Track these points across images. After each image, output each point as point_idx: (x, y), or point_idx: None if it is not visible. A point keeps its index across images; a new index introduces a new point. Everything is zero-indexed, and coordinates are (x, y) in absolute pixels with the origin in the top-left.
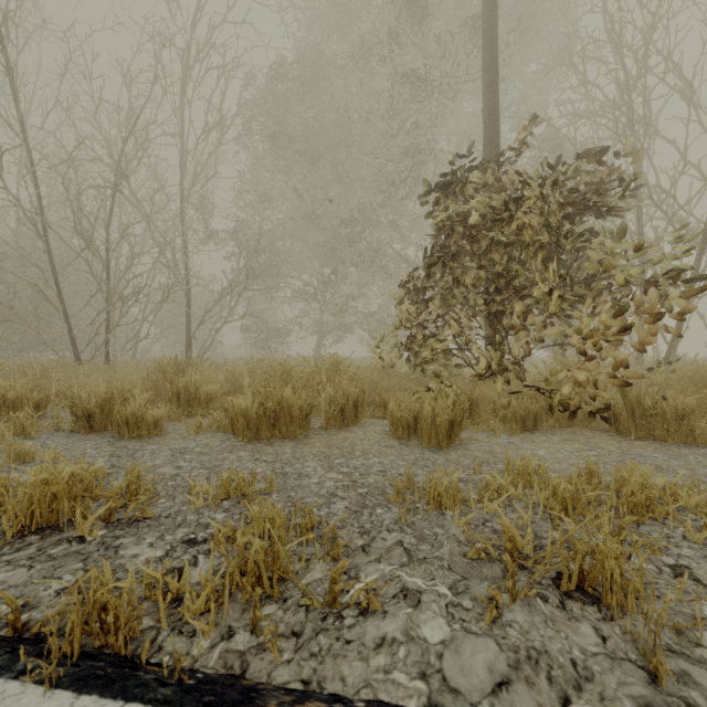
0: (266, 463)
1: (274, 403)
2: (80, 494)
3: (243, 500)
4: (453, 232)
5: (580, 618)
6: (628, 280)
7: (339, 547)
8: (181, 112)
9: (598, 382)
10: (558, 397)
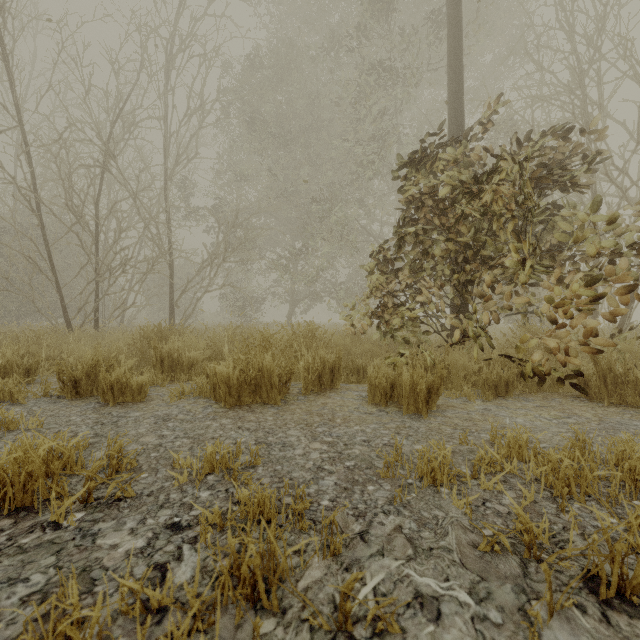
0: (249, 431)
1: (255, 370)
2: (57, 472)
3: (228, 475)
4: (423, 205)
5: (634, 639)
6: (597, 250)
7: (339, 540)
8: (165, 97)
9: (570, 350)
10: (529, 363)
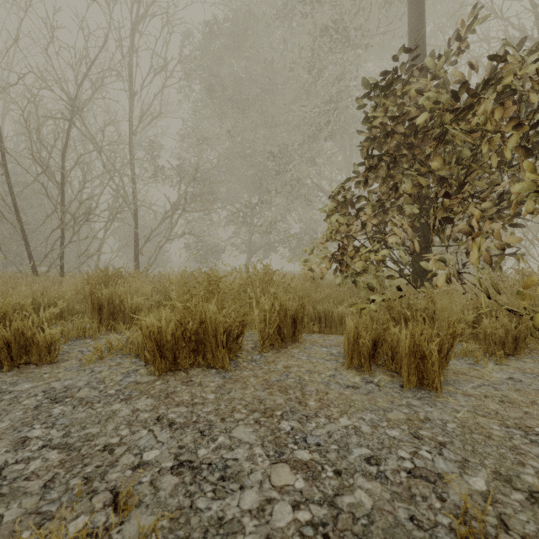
0: (171, 430)
1: (196, 323)
2: None
3: None
4: (395, 133)
5: None
6: None
7: None
8: (129, 57)
9: None
10: None
